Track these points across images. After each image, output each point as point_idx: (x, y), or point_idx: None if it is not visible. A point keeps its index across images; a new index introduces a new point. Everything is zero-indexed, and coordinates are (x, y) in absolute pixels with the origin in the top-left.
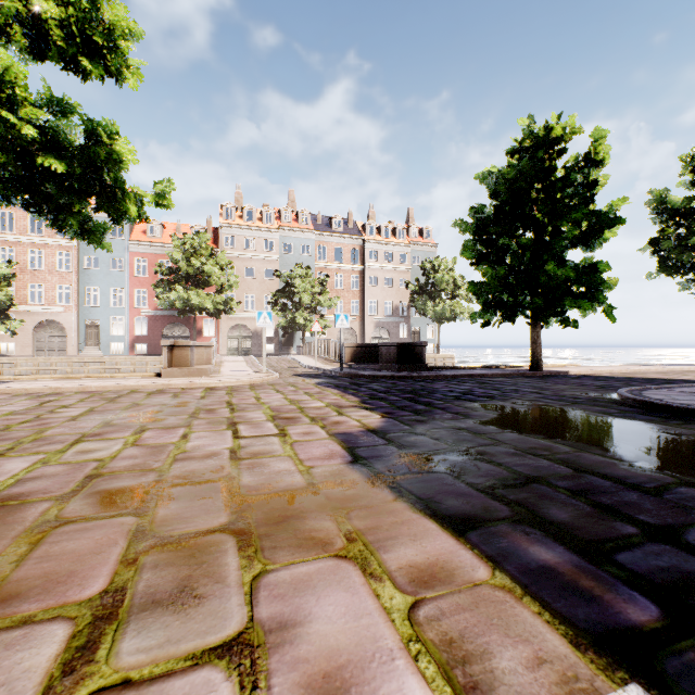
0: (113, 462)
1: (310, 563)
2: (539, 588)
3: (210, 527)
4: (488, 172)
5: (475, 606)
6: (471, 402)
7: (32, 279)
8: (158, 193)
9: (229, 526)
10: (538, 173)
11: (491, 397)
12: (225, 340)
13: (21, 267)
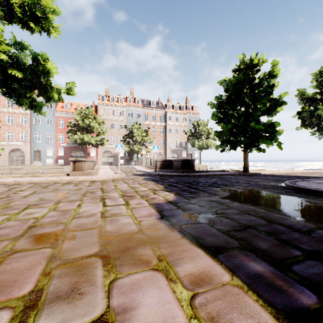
0: (42, 219)
1: (139, 273)
2: (255, 285)
3: (89, 253)
4: (223, 80)
5: (224, 297)
6: (217, 187)
7: (8, 129)
8: (68, 88)
9: (99, 253)
10: (247, 80)
11: (226, 185)
12: (100, 158)
13: (3, 123)
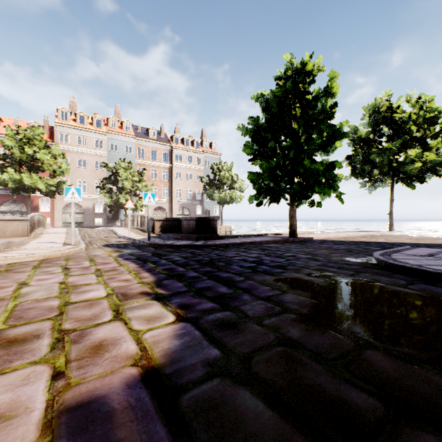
0: None
1: None
2: None
3: None
4: (261, 93)
5: None
6: (271, 276)
7: None
8: None
9: None
10: (297, 94)
11: (283, 268)
12: (60, 215)
13: None
